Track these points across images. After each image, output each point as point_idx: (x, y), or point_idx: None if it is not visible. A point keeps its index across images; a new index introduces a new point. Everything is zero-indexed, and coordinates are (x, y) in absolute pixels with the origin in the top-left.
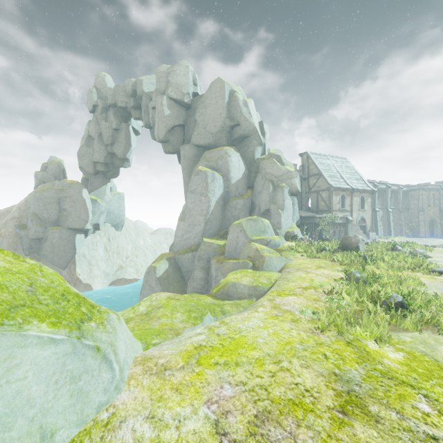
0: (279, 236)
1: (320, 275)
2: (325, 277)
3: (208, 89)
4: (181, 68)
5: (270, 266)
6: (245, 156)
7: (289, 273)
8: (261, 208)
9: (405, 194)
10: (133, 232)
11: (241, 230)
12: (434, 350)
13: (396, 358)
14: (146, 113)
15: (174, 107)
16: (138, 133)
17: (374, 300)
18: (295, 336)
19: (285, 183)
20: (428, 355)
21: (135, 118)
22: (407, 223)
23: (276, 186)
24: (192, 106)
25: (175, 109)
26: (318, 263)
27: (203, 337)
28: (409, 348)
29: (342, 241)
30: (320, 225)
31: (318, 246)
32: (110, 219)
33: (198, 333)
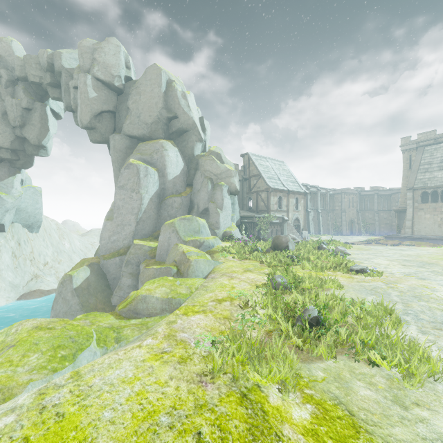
0: (214, 236)
1: (243, 281)
2: (248, 284)
3: (143, 75)
4: (110, 46)
5: (196, 271)
6: (184, 151)
7: (213, 279)
8: (200, 206)
9: (332, 197)
10: (55, 233)
11: (174, 231)
12: (349, 392)
13: (301, 419)
14: (67, 93)
15: (102, 90)
16: (59, 116)
17: (288, 316)
18: (170, 395)
19: (224, 181)
20: (342, 404)
21: (53, 97)
22: (333, 223)
23: (215, 184)
24: (125, 91)
25: (103, 92)
26: (247, 265)
27: (7, 421)
28: (320, 393)
29: (274, 241)
30: (258, 225)
31: (251, 247)
32: (21, 218)
33: (10, 409)
